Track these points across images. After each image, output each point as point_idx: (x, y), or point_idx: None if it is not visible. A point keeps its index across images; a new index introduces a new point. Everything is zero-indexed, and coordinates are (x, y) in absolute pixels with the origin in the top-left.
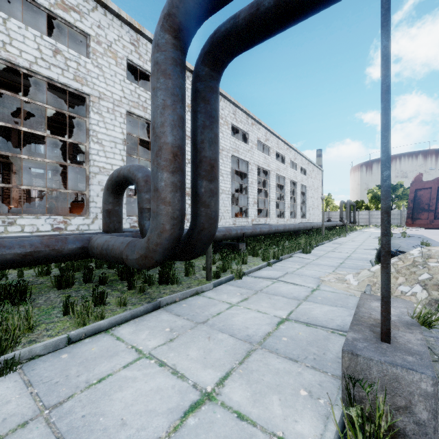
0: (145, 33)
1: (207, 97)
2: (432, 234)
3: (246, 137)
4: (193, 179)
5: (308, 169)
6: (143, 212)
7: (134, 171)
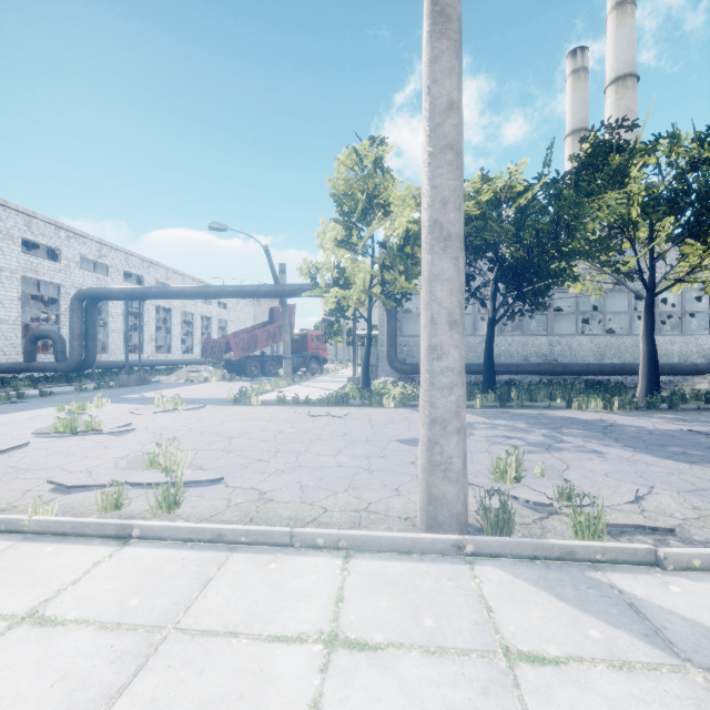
0: (38, 217)
1: (92, 314)
2: None
3: (142, 279)
4: (86, 341)
5: (230, 302)
6: (58, 352)
7: (52, 334)
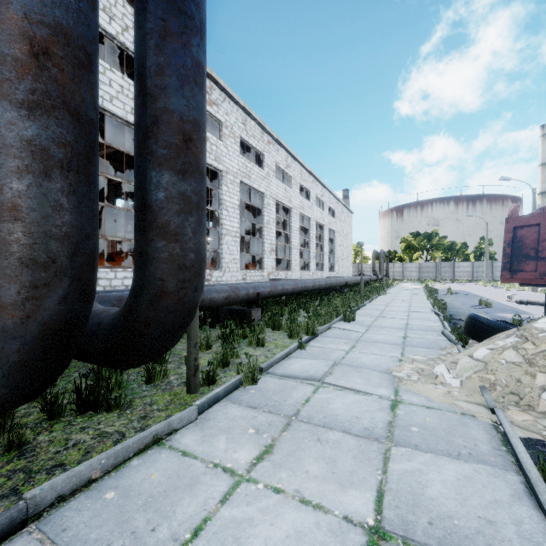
0: None
1: None
2: (476, 290)
3: (261, 159)
4: (138, 167)
5: (337, 209)
6: None
7: None
